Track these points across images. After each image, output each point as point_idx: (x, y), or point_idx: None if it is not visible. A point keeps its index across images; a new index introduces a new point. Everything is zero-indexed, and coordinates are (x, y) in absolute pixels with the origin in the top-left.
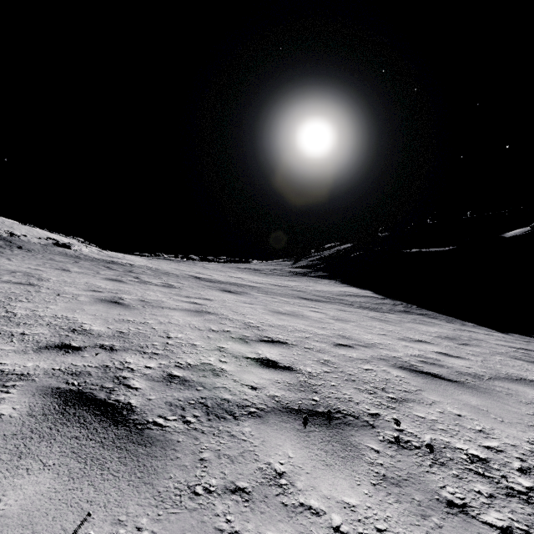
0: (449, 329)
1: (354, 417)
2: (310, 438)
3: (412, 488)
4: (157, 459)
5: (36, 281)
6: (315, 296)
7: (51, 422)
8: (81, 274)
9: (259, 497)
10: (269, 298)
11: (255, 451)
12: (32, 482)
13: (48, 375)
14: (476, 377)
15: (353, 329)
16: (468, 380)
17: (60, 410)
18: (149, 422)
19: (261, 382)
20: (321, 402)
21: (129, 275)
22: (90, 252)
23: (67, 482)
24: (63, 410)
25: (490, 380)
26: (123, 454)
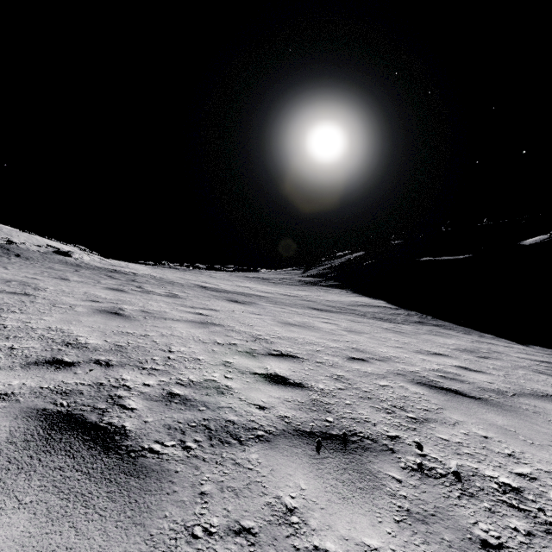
0: (467, 341)
1: (371, 440)
2: (324, 466)
3: (440, 525)
4: (151, 493)
5: (32, 291)
6: (326, 306)
7: (32, 450)
8: (80, 283)
9: (267, 540)
10: (278, 308)
11: (263, 483)
12: (3, 525)
13: (35, 395)
14: (500, 393)
15: (367, 341)
16: (492, 397)
17: (44, 436)
18: (144, 449)
19: (270, 401)
20: (335, 423)
21: (132, 285)
22: (92, 260)
23: (44, 524)
24: (48, 435)
25: (515, 397)
26: (112, 488)
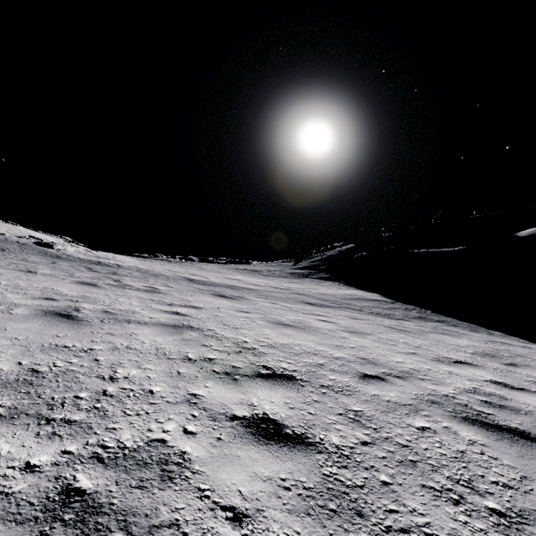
0: (479, 340)
1: None
2: None
3: None
4: None
5: None
6: (320, 300)
7: None
8: (48, 276)
9: None
10: (269, 303)
11: None
12: None
13: None
14: None
15: (374, 346)
16: None
17: None
18: None
19: (254, 492)
20: None
21: (109, 278)
22: (76, 252)
23: None
24: None
25: None
26: None
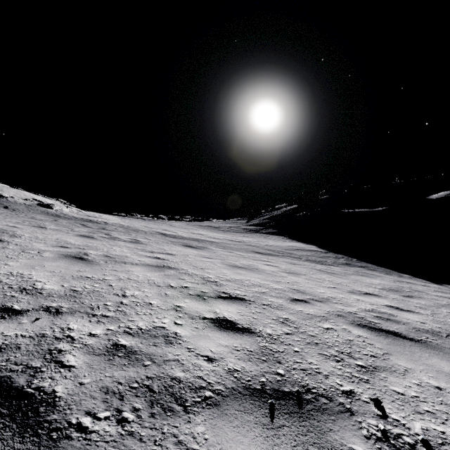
0: (389, 280)
1: (327, 398)
2: (280, 439)
3: None
4: None
5: (7, 237)
6: (267, 250)
7: None
8: (55, 230)
9: None
10: (227, 252)
11: None
12: None
13: None
14: (435, 334)
15: (305, 282)
16: (429, 339)
17: None
18: (71, 425)
19: (218, 350)
20: (287, 377)
21: (101, 232)
22: (70, 212)
23: None
24: None
25: (449, 338)
26: None
